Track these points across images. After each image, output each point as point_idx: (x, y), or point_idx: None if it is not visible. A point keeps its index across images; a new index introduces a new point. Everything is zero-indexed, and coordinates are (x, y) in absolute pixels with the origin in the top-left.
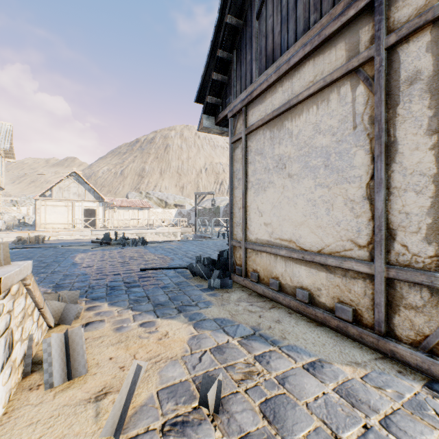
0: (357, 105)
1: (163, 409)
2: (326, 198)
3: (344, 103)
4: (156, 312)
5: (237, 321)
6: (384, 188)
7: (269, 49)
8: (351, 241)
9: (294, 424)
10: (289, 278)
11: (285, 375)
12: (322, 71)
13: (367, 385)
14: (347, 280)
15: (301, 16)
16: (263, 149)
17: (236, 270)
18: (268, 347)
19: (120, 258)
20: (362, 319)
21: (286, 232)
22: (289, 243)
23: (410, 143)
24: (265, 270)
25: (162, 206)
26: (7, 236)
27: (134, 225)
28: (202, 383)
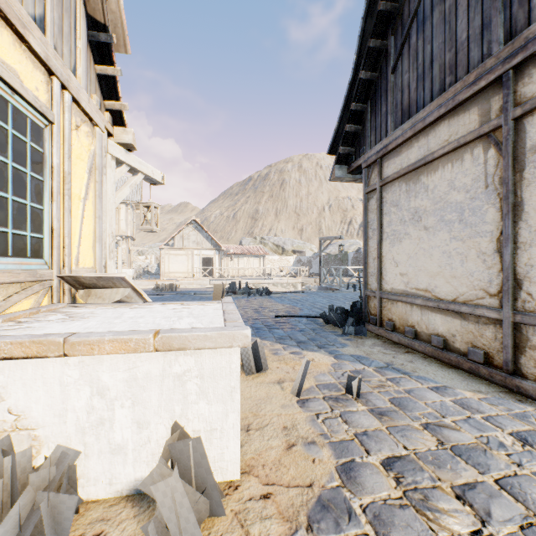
0: (488, 167)
1: (322, 391)
2: (460, 250)
3: (477, 163)
4: (300, 346)
5: (372, 358)
6: (511, 243)
7: (405, 104)
8: (483, 291)
9: (413, 408)
10: (424, 326)
11: (410, 389)
12: (456, 132)
13: (482, 402)
14: (479, 326)
15: (437, 76)
16: (399, 201)
17: (371, 320)
18: (399, 375)
19: (251, 306)
20: (493, 361)
21: (421, 282)
22: (425, 293)
23: (534, 204)
24: (401, 319)
25: (279, 252)
26: (140, 284)
27: (248, 274)
28: (347, 380)
